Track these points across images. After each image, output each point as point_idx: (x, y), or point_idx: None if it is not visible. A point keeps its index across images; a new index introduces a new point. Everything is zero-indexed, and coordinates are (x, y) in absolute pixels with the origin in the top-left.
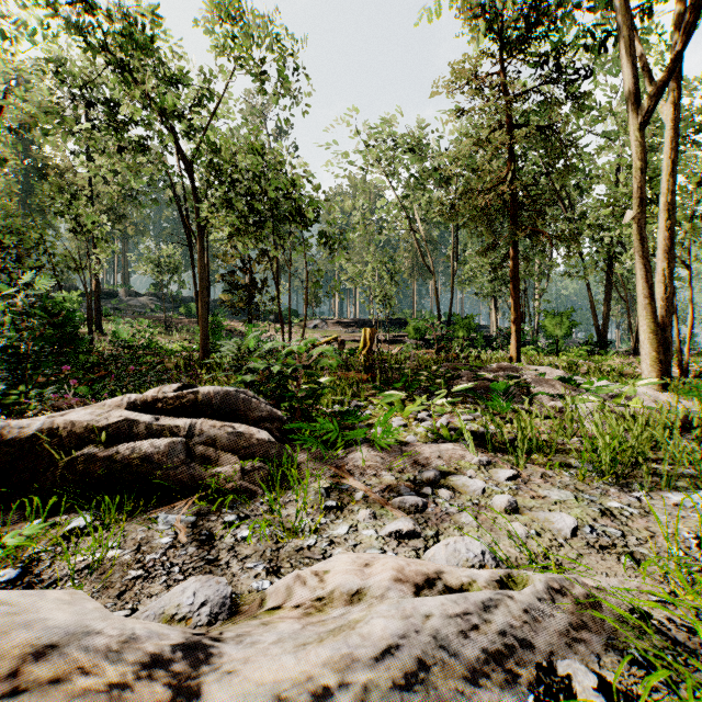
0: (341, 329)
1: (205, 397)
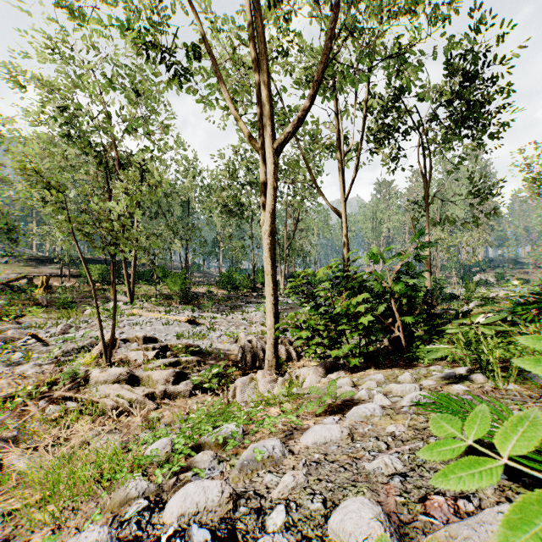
0: (36, 264)
1: None
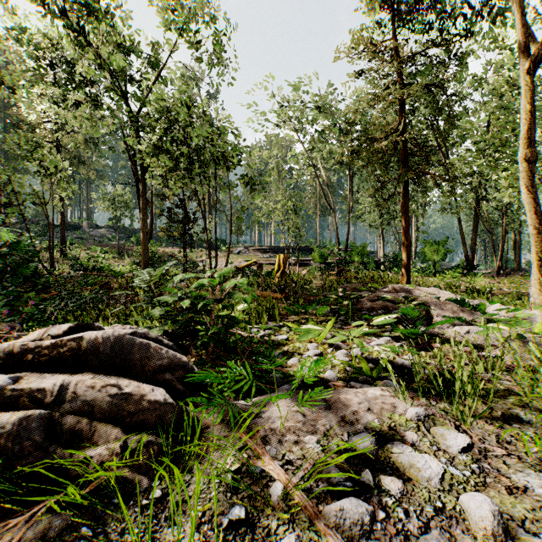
0: (260, 254)
1: (91, 344)
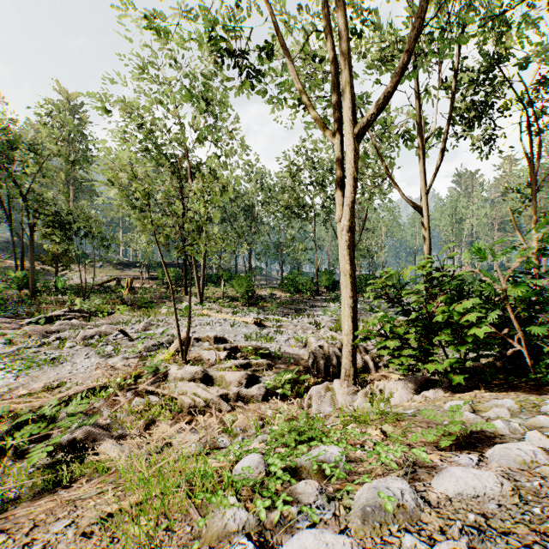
0: (122, 268)
1: (75, 310)
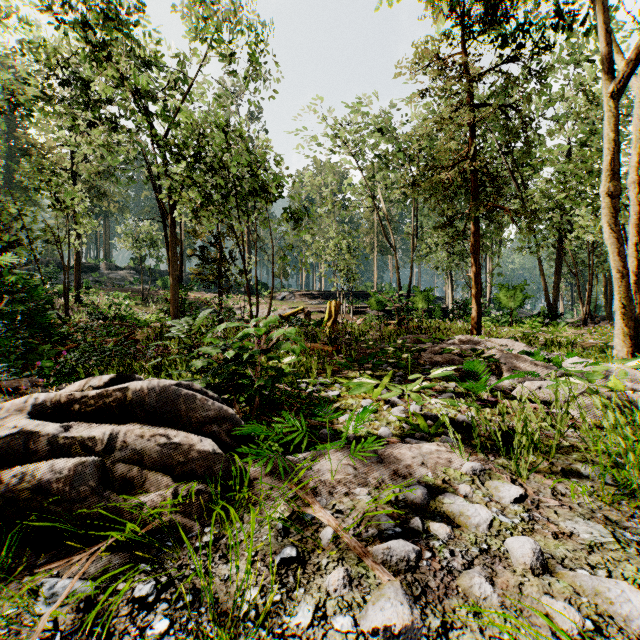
0: (308, 301)
1: (137, 395)
